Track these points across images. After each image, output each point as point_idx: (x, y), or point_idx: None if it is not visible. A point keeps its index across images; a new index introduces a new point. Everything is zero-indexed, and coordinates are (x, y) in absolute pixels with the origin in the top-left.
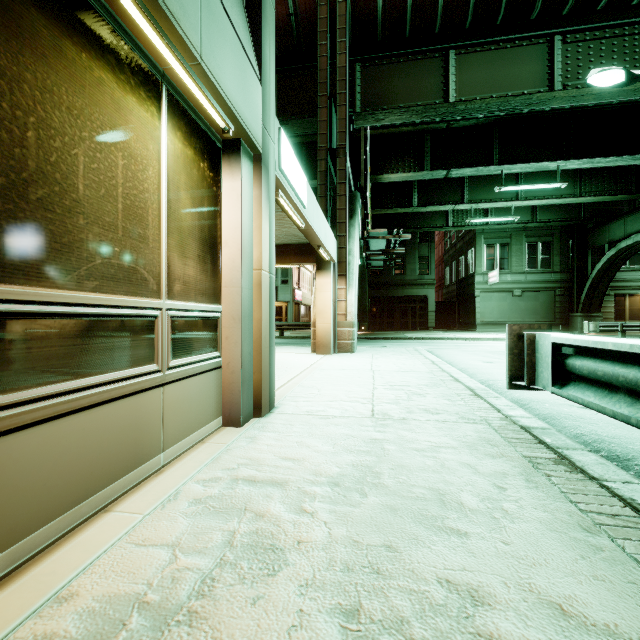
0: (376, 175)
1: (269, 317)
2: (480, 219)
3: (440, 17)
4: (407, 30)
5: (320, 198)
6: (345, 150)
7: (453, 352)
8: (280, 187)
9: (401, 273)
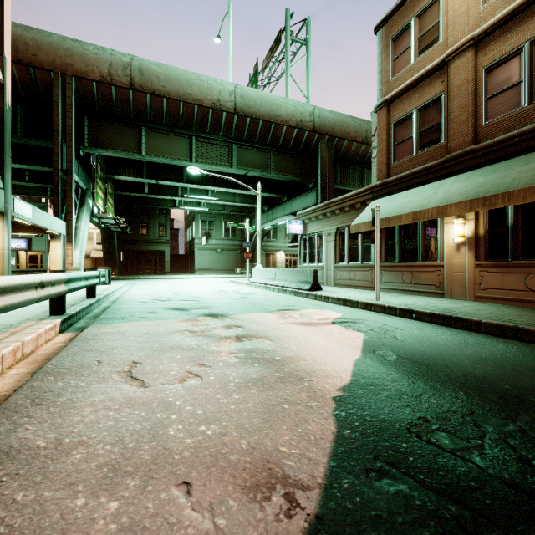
0: (110, 175)
1: (8, 265)
2: (187, 207)
3: (133, 113)
4: (115, 112)
5: (55, 197)
6: (72, 172)
7: (145, 283)
8: (15, 216)
9: (146, 234)
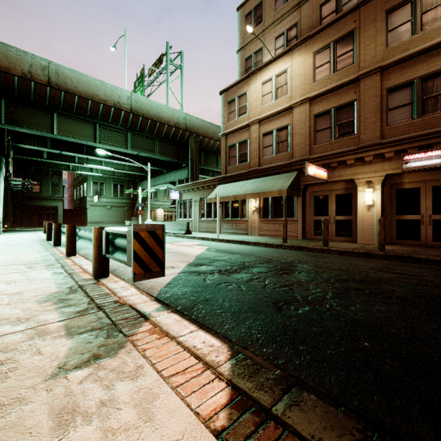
0: (16, 143)
1: None
2: (84, 172)
3: (48, 102)
4: (32, 100)
5: None
6: None
7: None
8: None
9: (39, 191)
